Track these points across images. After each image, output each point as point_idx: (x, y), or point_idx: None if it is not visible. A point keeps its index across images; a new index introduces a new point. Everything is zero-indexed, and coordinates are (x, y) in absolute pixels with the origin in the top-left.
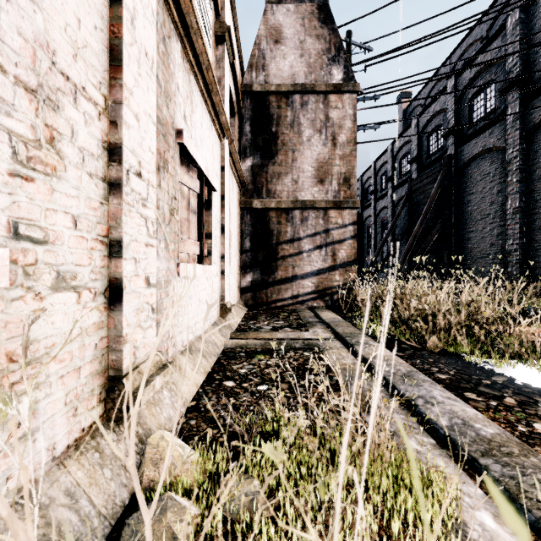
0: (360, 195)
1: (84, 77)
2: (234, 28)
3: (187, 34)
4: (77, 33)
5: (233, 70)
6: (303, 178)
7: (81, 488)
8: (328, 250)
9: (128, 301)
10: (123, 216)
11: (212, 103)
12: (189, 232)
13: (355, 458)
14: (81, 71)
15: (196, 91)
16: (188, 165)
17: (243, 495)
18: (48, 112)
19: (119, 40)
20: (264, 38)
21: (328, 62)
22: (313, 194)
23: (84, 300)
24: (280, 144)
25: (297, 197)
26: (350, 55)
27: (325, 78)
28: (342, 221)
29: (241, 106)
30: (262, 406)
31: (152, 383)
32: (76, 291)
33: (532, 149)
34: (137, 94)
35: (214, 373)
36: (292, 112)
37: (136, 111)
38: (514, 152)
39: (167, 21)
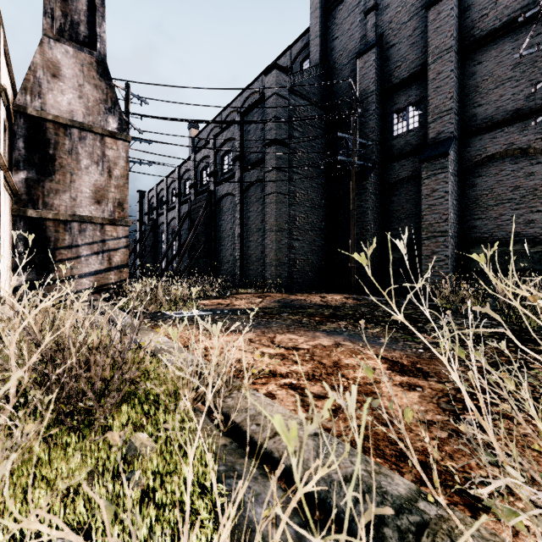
0: (155, 203)
1: None
2: (7, 64)
3: None
4: None
5: None
6: (82, 198)
7: None
8: (105, 256)
9: None
10: None
11: None
12: None
13: None
14: None
15: None
16: None
17: None
18: None
19: None
20: (40, 67)
21: (105, 110)
22: (91, 211)
23: None
24: (58, 165)
25: (75, 212)
26: (128, 104)
27: (102, 123)
28: (117, 235)
29: (13, 122)
30: None
31: None
32: None
33: (246, 200)
34: None
35: None
36: (70, 141)
37: None
38: (238, 200)
39: None
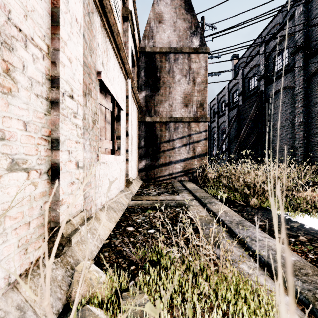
0: (209, 115)
1: (33, 31)
2: (134, 13)
3: (104, 12)
4: (27, 1)
5: (134, 38)
6: (176, 104)
7: (28, 303)
8: (190, 147)
9: (63, 178)
10: (60, 123)
11: (120, 56)
12: (106, 134)
13: (209, 277)
14: (30, 26)
15: (110, 48)
16: (105, 93)
17: (137, 306)
18: (5, 51)
19: (57, 9)
20: (152, 20)
21: (190, 34)
22: (181, 113)
23: (33, 177)
24: (162, 83)
25: (172, 115)
26: (203, 31)
27: (189, 44)
28: (199, 129)
29: (138, 60)
30: (150, 244)
31: (79, 230)
32: (26, 171)
33: (309, 87)
34: (70, 45)
35: (121, 221)
36: (169, 64)
37: (69, 56)
38: (299, 89)
39: (91, 3)
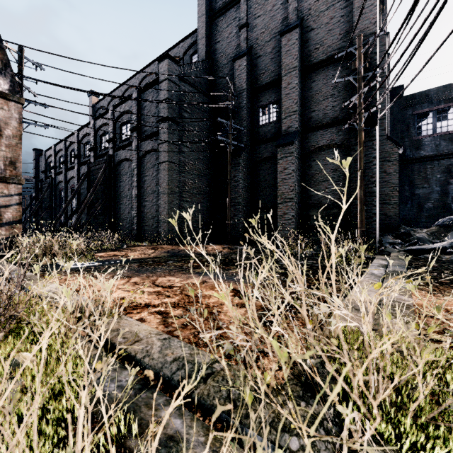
0: (53, 162)
1: None
2: None
3: None
4: None
5: None
6: None
7: None
8: None
9: None
10: None
11: None
12: None
13: None
14: None
15: None
16: None
17: None
18: None
19: None
20: None
21: None
22: None
23: None
24: None
25: None
26: (22, 67)
27: None
28: (9, 192)
29: None
30: None
31: None
32: None
33: (142, 166)
34: None
35: None
36: None
37: None
38: (135, 165)
39: None
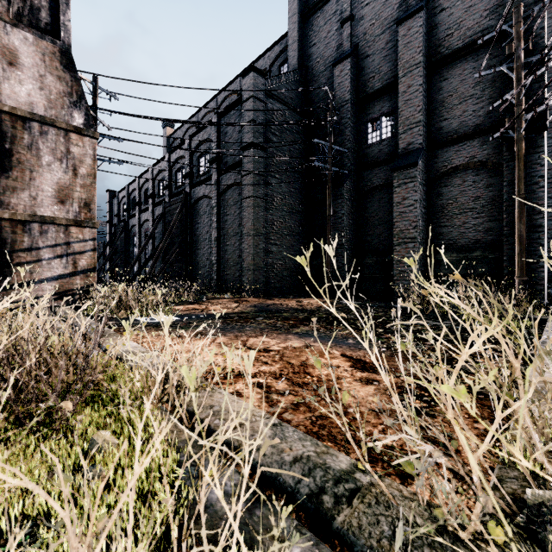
0: (127, 204)
1: None
2: None
3: None
4: None
5: None
6: (43, 197)
7: None
8: (69, 259)
9: None
10: None
11: None
12: None
13: None
14: None
15: None
16: None
17: None
18: None
19: None
20: None
21: (70, 104)
22: (53, 212)
23: None
24: (15, 161)
25: (35, 212)
26: (96, 98)
27: (67, 117)
28: (83, 237)
29: None
30: None
31: None
32: None
33: (223, 203)
34: None
35: None
36: (30, 136)
37: None
38: (215, 203)
39: None
